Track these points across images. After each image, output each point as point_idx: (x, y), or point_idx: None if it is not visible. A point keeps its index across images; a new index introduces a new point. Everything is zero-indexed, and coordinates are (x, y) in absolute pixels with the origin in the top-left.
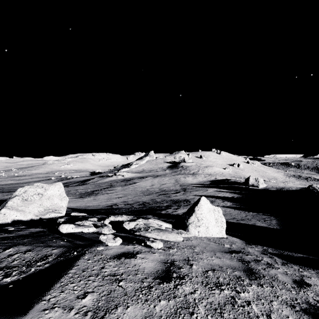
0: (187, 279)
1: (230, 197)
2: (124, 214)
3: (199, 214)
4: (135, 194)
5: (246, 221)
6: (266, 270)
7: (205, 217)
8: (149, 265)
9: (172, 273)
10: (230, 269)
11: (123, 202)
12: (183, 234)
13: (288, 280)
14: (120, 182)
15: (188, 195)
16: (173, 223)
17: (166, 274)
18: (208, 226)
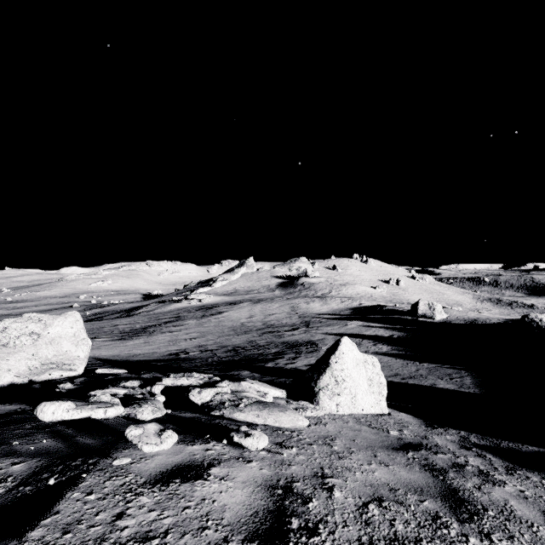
0: (325, 533)
1: (386, 336)
2: (198, 369)
3: (339, 371)
4: (221, 333)
5: (419, 379)
6: (484, 492)
7: (349, 376)
8: (237, 497)
9: (288, 519)
10: (412, 494)
11: (199, 346)
12: (308, 411)
13: (535, 515)
14: (195, 312)
15: (314, 333)
16: (288, 385)
17: (276, 523)
18: (354, 393)
